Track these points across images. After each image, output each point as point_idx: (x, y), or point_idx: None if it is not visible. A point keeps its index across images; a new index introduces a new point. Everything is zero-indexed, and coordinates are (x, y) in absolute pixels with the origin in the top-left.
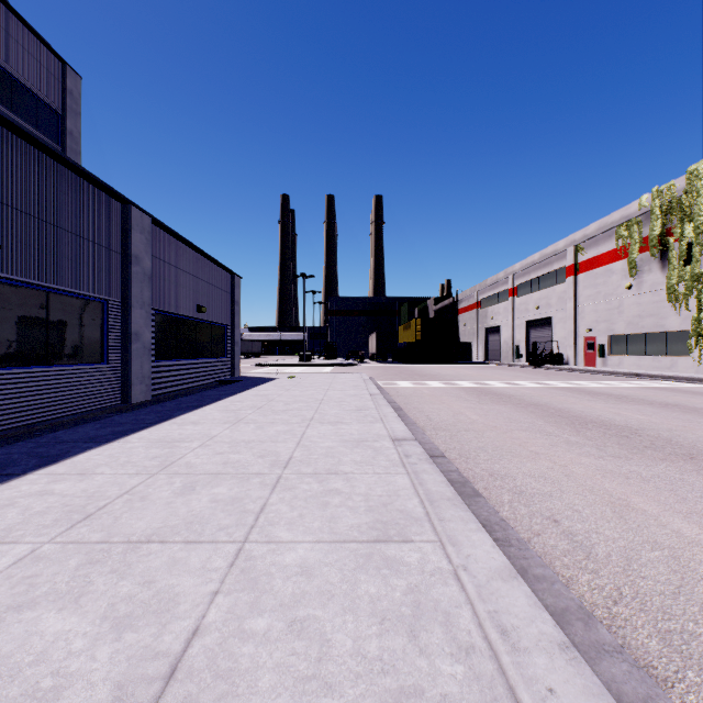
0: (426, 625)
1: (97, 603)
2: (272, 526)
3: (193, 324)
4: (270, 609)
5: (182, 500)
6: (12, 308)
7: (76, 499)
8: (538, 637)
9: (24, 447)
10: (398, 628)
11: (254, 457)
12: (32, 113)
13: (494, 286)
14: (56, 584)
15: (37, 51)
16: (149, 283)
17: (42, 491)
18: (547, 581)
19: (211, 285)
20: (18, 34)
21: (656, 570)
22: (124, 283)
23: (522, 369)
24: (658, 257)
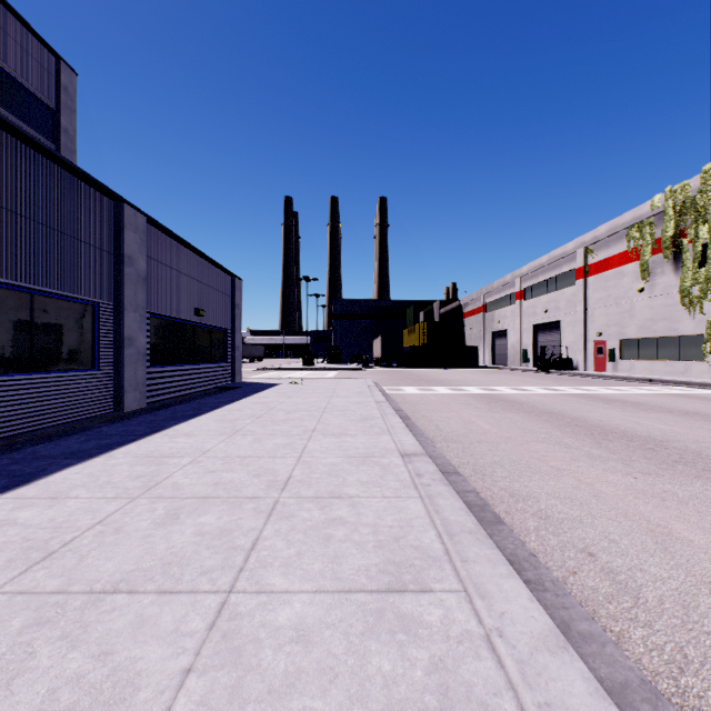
0: None
1: (33, 688)
2: (265, 569)
3: (192, 328)
4: (255, 697)
5: (163, 532)
6: None
7: (40, 531)
8: None
9: None
10: None
11: (249, 476)
12: (25, 110)
13: (501, 289)
14: None
15: (31, 45)
16: (144, 285)
17: (3, 520)
18: (596, 642)
19: (210, 287)
20: (10, 27)
21: None
22: (117, 285)
23: (530, 374)
24: (671, 259)
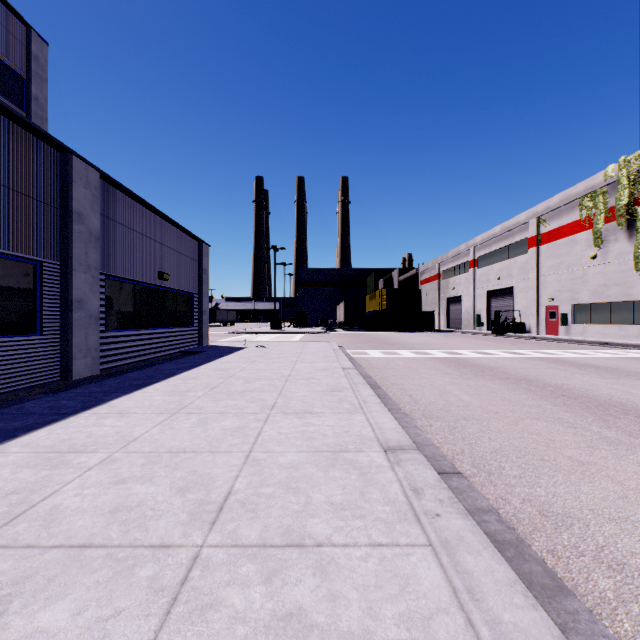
0: None
1: None
2: None
3: (155, 292)
4: None
5: None
6: None
7: None
8: None
9: None
10: None
11: (170, 492)
12: None
13: (456, 258)
14: None
15: None
16: (97, 245)
17: None
18: None
19: (176, 251)
20: None
21: None
22: (64, 243)
23: (486, 337)
24: (625, 227)
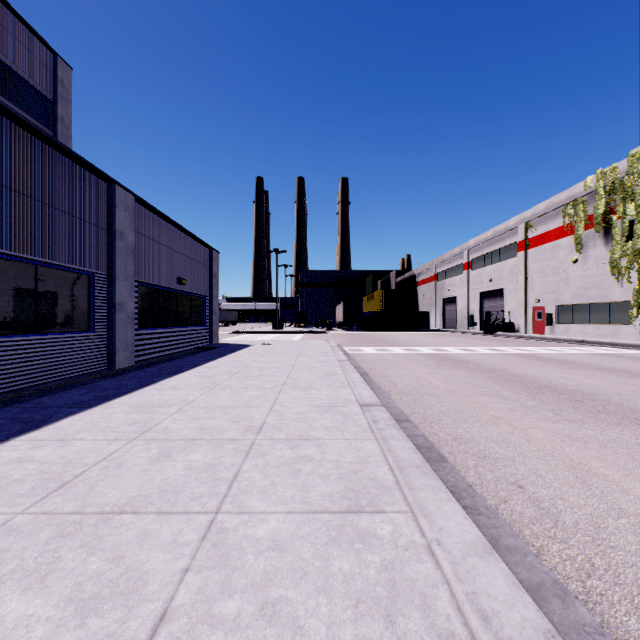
0: (403, 609)
1: (63, 582)
2: (245, 495)
3: (174, 295)
4: (241, 589)
5: (158, 467)
6: (2, 280)
7: (54, 466)
8: (521, 624)
9: (10, 412)
10: (373, 613)
11: (228, 422)
12: (26, 101)
13: (451, 260)
14: (24, 561)
15: (31, 43)
16: (133, 257)
17: (22, 458)
18: (519, 553)
19: (191, 259)
20: (12, 28)
21: (625, 539)
22: (109, 257)
23: (476, 336)
24: (602, 234)
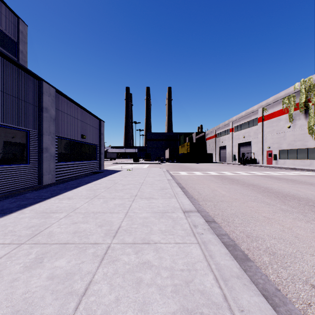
0: None
1: None
2: None
3: (79, 144)
4: None
5: (26, 276)
6: None
7: None
8: None
9: None
10: None
11: (95, 226)
12: (2, 41)
13: (223, 127)
14: None
15: (4, 11)
16: (54, 122)
17: None
18: None
19: (89, 125)
20: None
21: None
22: (39, 122)
23: (237, 166)
24: (303, 112)
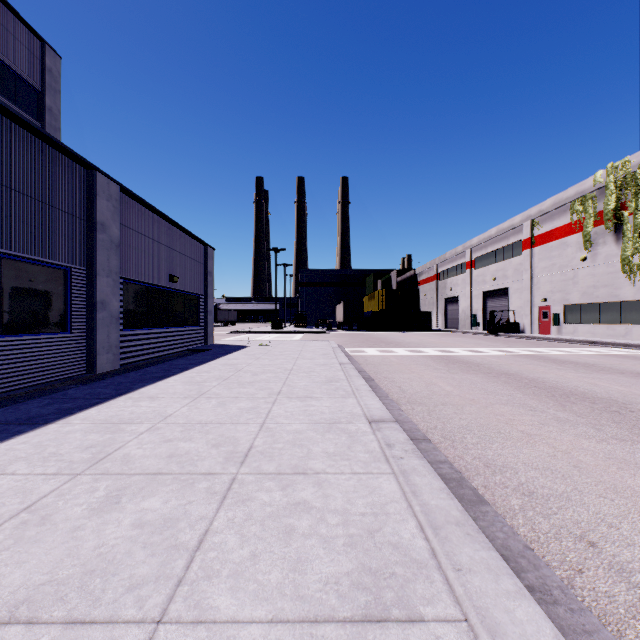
0: None
1: None
2: (209, 581)
3: (166, 293)
4: None
5: (96, 523)
6: None
7: None
8: None
9: None
10: None
11: (207, 446)
12: (11, 89)
13: (453, 259)
14: None
15: (16, 28)
16: (117, 252)
17: None
18: None
19: (184, 255)
20: None
21: None
22: (89, 251)
23: (481, 337)
24: (612, 230)
